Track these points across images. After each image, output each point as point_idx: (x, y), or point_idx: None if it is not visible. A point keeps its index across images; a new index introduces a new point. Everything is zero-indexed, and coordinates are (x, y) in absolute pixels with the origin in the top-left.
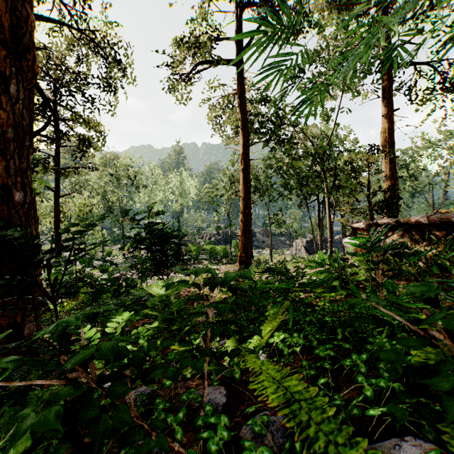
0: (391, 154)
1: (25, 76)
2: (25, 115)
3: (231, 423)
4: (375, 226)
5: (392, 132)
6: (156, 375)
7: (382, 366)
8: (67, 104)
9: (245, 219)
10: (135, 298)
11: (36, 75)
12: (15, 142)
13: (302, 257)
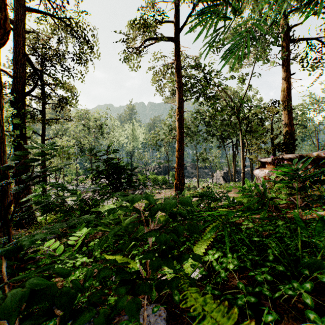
0: (289, 107)
1: None
2: None
3: None
4: (281, 160)
5: (290, 90)
6: (84, 321)
7: None
8: (50, 73)
9: (179, 156)
10: (81, 221)
11: (8, 33)
12: None
13: (221, 184)
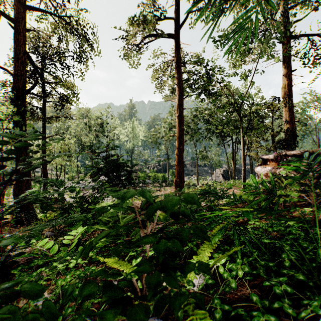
0: (290, 104)
1: None
2: None
3: None
4: (284, 157)
5: (291, 87)
6: None
7: None
8: (50, 71)
9: (179, 153)
10: (69, 221)
11: None
12: None
13: (220, 181)
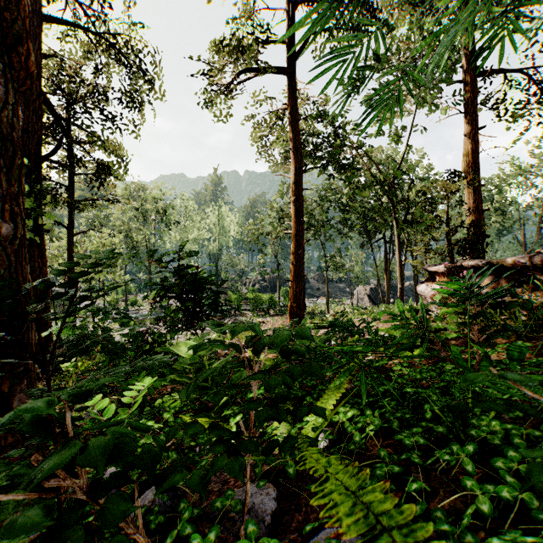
0: (475, 183)
1: (16, 75)
2: (17, 125)
3: (284, 542)
4: (459, 270)
5: (477, 155)
6: (174, 483)
7: (501, 465)
8: (82, 123)
9: (297, 261)
10: (153, 363)
11: (32, 75)
12: (2, 159)
13: (365, 307)
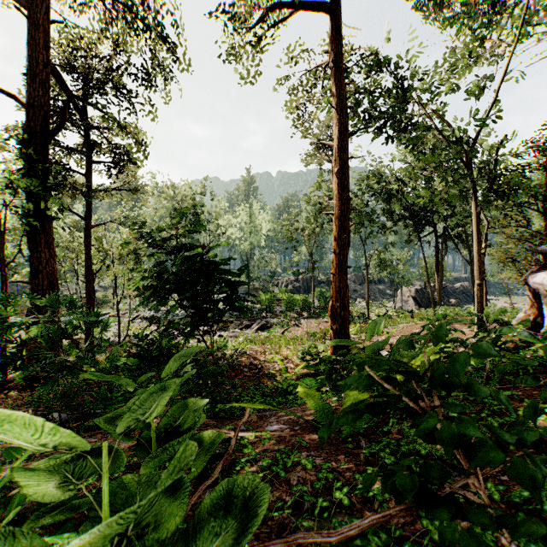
0: None
1: None
2: None
3: None
4: None
5: None
6: None
7: None
8: (96, 101)
9: (341, 249)
10: None
11: None
12: None
13: (410, 310)
